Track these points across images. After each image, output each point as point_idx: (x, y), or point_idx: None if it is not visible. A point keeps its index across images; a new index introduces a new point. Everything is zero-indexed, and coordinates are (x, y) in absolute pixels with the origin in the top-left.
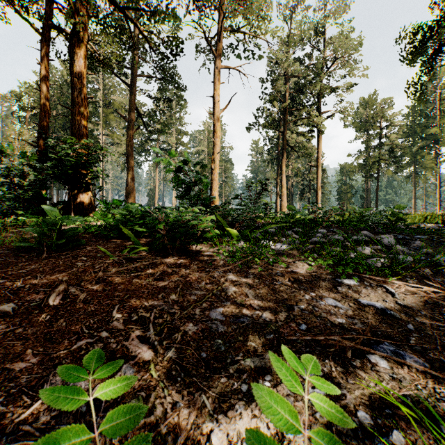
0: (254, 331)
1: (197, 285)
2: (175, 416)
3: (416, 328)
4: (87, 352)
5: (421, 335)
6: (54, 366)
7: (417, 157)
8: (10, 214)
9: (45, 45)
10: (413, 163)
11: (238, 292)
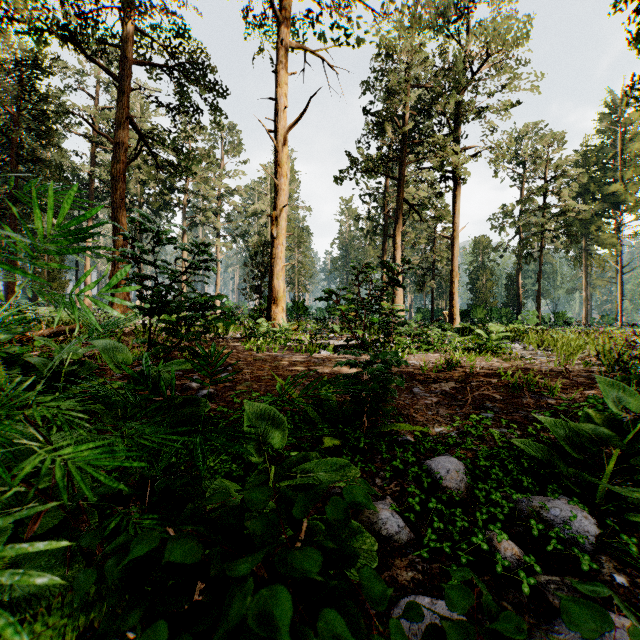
0: None
1: None
2: None
3: None
4: None
5: None
6: None
7: (591, 228)
8: None
9: None
10: (584, 236)
11: None
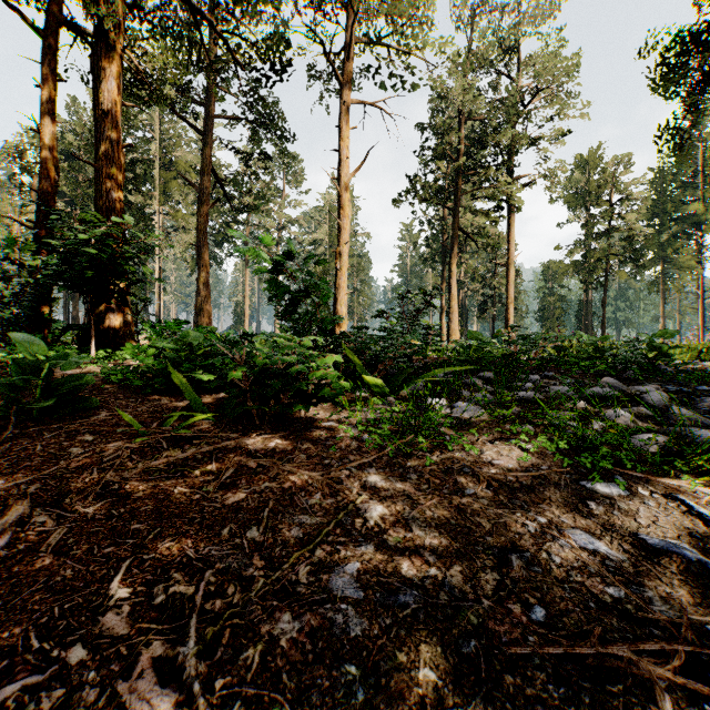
0: (432, 631)
1: (304, 500)
2: None
3: None
4: None
5: None
6: None
7: (667, 251)
8: None
9: (49, 54)
10: (660, 260)
11: (388, 517)
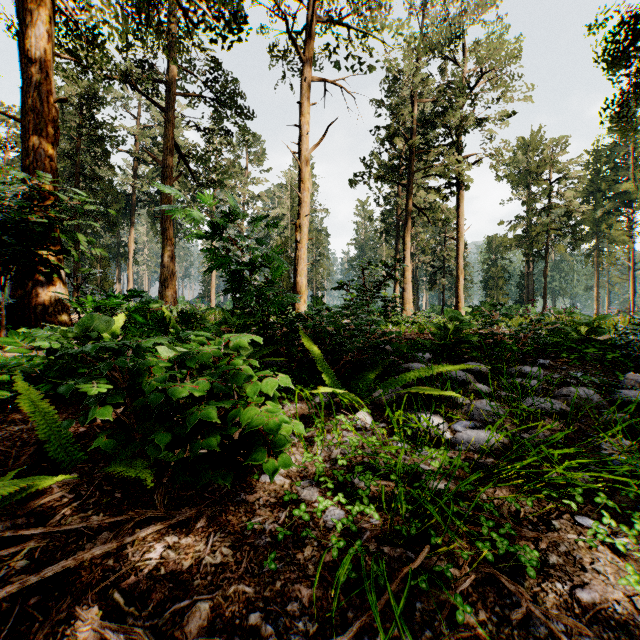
0: None
1: None
2: None
3: None
4: None
5: None
6: None
7: (602, 226)
8: None
9: None
10: (595, 234)
11: None
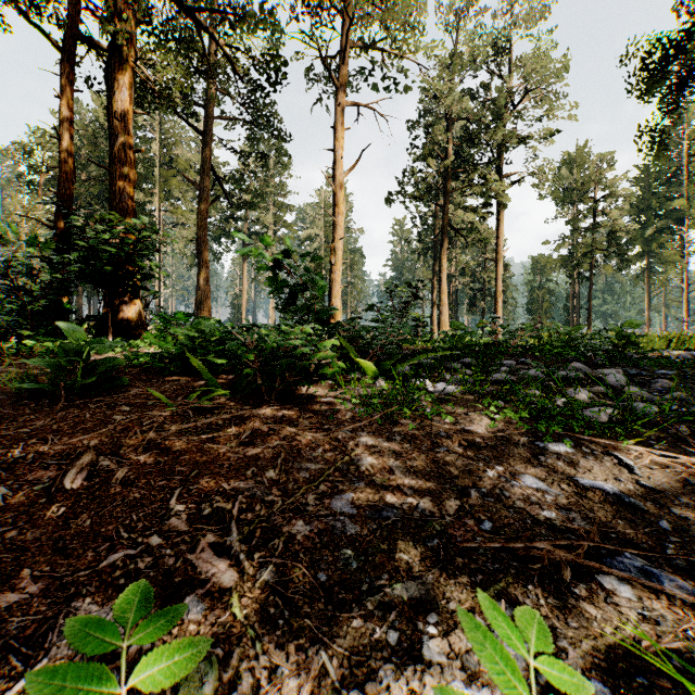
0: (406, 533)
1: (309, 453)
2: (274, 693)
3: (674, 527)
4: (125, 574)
5: (683, 539)
6: (68, 600)
7: (652, 245)
8: (10, 335)
9: (67, 67)
10: (646, 254)
11: (377, 465)
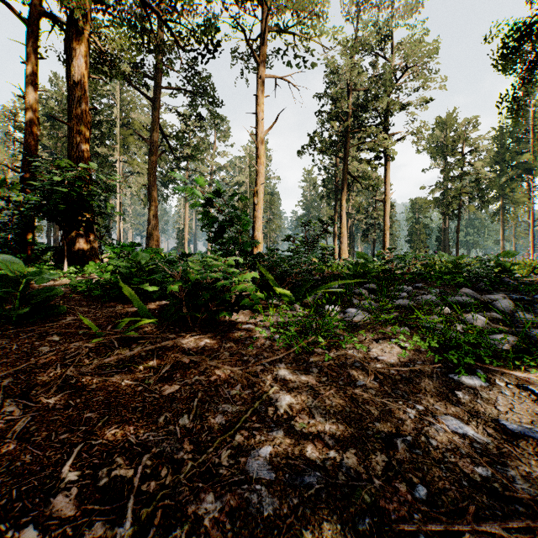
0: (332, 509)
1: (227, 391)
2: None
3: None
4: None
5: None
6: None
7: (506, 190)
8: None
9: (32, 38)
10: (501, 197)
11: (295, 405)
